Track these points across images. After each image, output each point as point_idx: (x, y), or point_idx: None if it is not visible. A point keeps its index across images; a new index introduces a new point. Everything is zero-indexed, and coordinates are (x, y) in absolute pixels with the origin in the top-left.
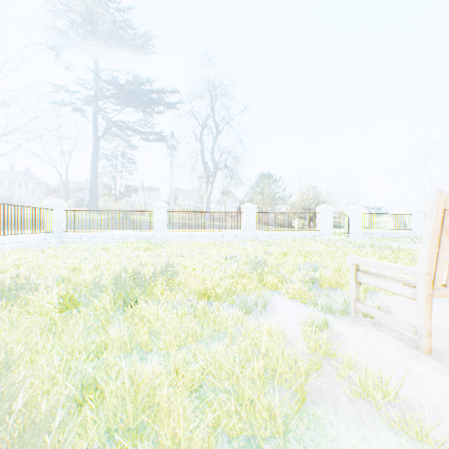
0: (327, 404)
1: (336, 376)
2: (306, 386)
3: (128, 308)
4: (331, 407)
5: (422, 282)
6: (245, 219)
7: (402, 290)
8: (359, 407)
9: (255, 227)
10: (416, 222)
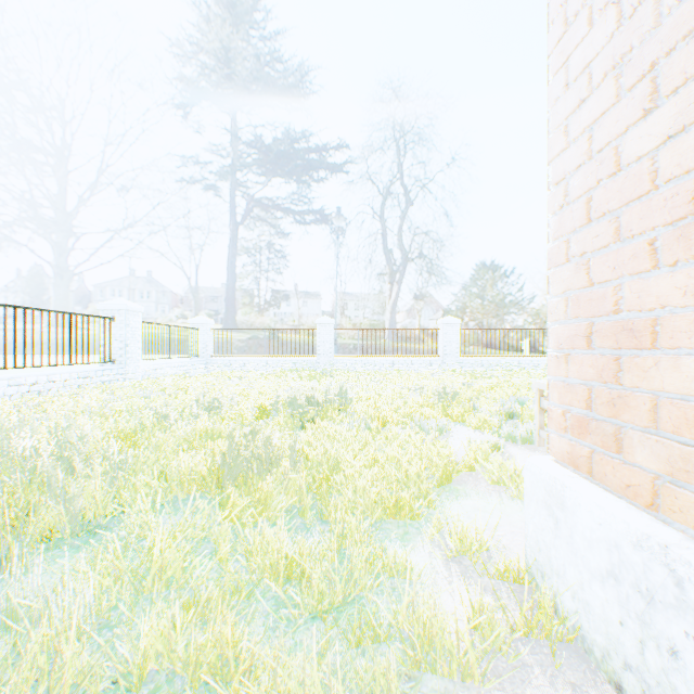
0: (468, 485)
1: (484, 474)
2: (454, 474)
3: (305, 427)
4: (470, 487)
5: None
6: (443, 340)
7: None
8: (493, 488)
9: (458, 351)
10: None
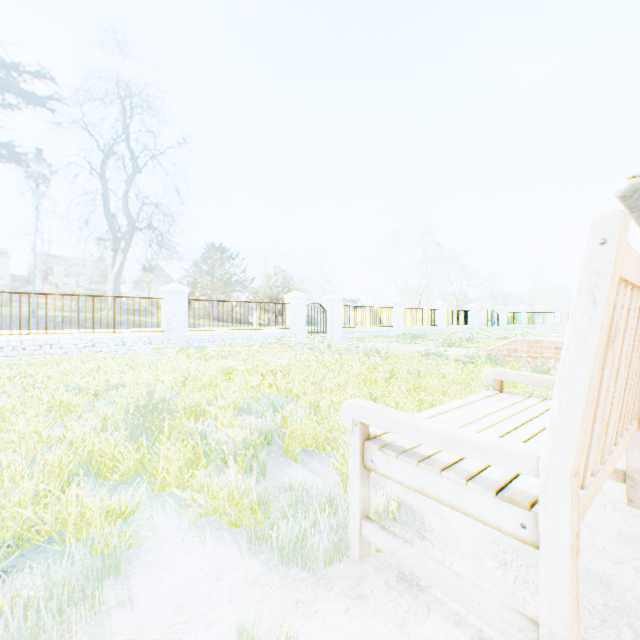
0: None
1: None
2: None
3: None
4: None
5: (564, 501)
6: (167, 311)
7: (490, 510)
8: None
9: (186, 325)
10: (397, 318)
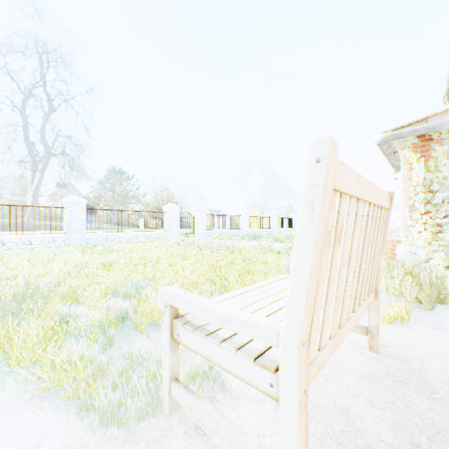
0: None
1: None
2: None
3: None
4: None
5: (295, 366)
6: (68, 218)
7: (251, 373)
8: None
9: (84, 228)
10: (244, 223)
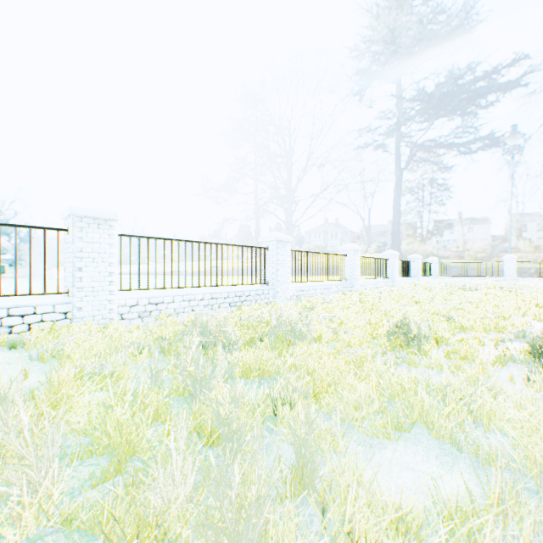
0: None
1: None
2: None
3: None
4: None
5: None
6: None
7: None
8: None
9: None
10: None
